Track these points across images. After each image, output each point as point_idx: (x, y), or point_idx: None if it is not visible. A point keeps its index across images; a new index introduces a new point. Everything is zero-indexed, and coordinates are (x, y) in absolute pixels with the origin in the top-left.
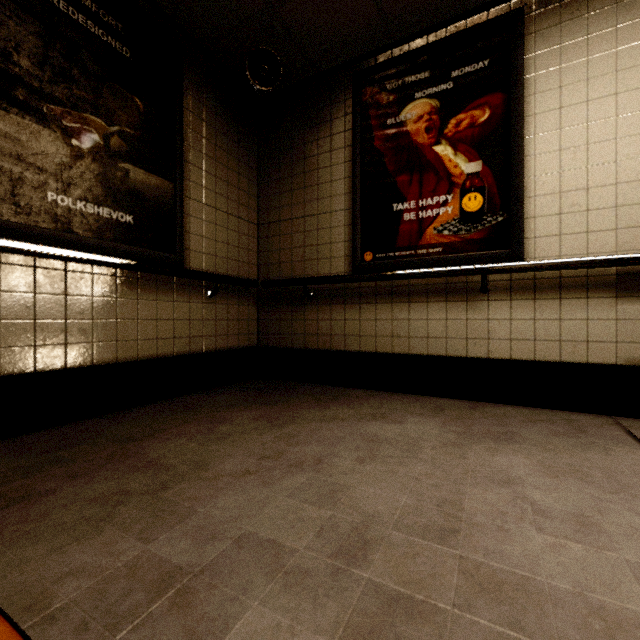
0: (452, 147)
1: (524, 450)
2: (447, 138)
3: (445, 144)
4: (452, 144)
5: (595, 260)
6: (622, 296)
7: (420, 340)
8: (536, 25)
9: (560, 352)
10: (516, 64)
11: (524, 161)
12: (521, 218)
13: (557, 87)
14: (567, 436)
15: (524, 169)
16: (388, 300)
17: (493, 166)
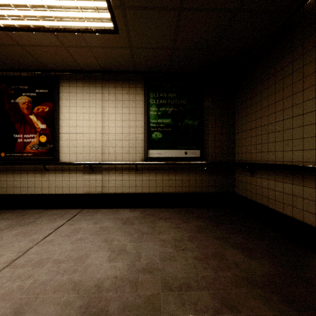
0: (36, 117)
1: (25, 227)
2: (34, 113)
3: (33, 115)
4: (36, 116)
5: (73, 163)
6: (84, 173)
7: (25, 188)
8: (63, 84)
9: (69, 191)
10: (55, 95)
11: (59, 128)
12: (57, 147)
13: (68, 106)
14: (52, 219)
15: (59, 130)
16: (12, 173)
17: (49, 127)
